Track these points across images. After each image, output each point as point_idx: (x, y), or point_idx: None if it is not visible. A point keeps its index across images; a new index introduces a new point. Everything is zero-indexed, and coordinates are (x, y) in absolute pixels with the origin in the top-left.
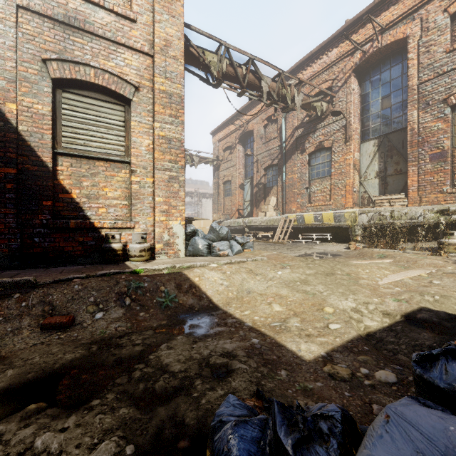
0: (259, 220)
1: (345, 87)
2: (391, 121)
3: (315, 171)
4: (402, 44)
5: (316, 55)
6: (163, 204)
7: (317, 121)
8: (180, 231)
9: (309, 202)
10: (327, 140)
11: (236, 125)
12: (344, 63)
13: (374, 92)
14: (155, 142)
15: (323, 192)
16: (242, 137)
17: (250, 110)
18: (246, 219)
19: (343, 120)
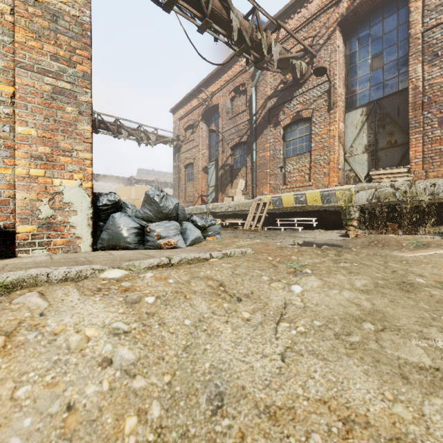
0: (226, 205)
1: (328, 44)
2: (383, 84)
3: (291, 147)
4: None
5: (293, 8)
6: (37, 141)
7: (294, 88)
8: (80, 201)
9: (284, 184)
10: (306, 108)
11: (198, 99)
12: (327, 16)
13: (362, 51)
14: (16, 7)
15: (300, 172)
16: (206, 114)
17: (215, 81)
18: (210, 204)
19: (326, 83)
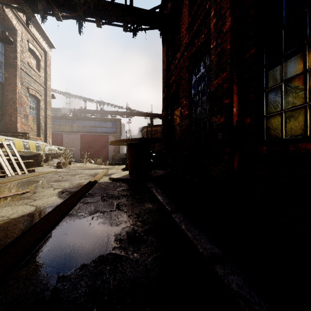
0: None
1: None
2: None
3: None
4: (3, 21)
5: None
6: None
7: None
8: None
9: None
10: None
11: None
12: None
13: None
14: None
15: None
16: None
17: None
18: None
19: None
